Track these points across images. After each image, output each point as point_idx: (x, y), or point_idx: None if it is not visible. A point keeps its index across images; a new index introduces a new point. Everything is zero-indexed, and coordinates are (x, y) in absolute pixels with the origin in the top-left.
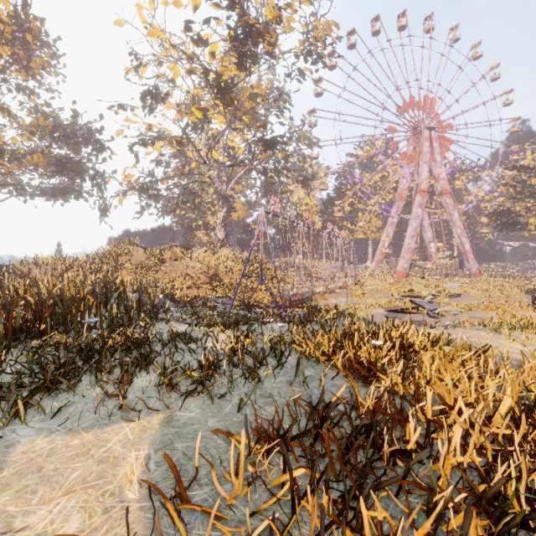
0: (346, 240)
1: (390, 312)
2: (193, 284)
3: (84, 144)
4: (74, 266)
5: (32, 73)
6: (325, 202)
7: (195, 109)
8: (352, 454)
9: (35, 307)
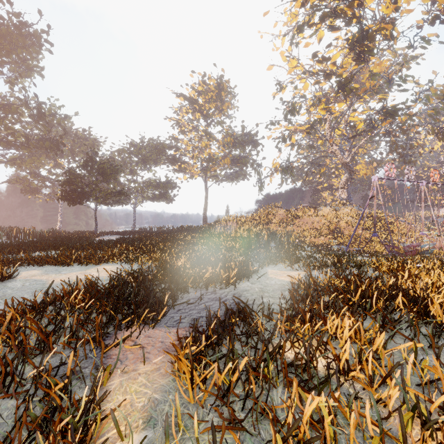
0: None
1: None
2: (319, 234)
3: (247, 145)
4: (246, 222)
5: (223, 112)
6: None
7: (320, 110)
8: (362, 279)
9: (249, 240)
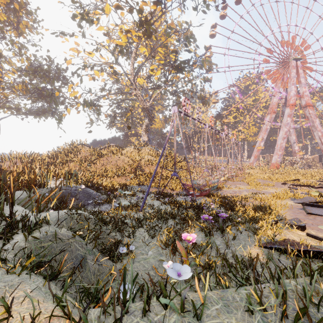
0: (236, 141)
1: (307, 206)
2: (122, 173)
3: (56, 80)
4: (37, 160)
5: (20, 31)
6: (216, 116)
7: (120, 32)
8: None
9: None
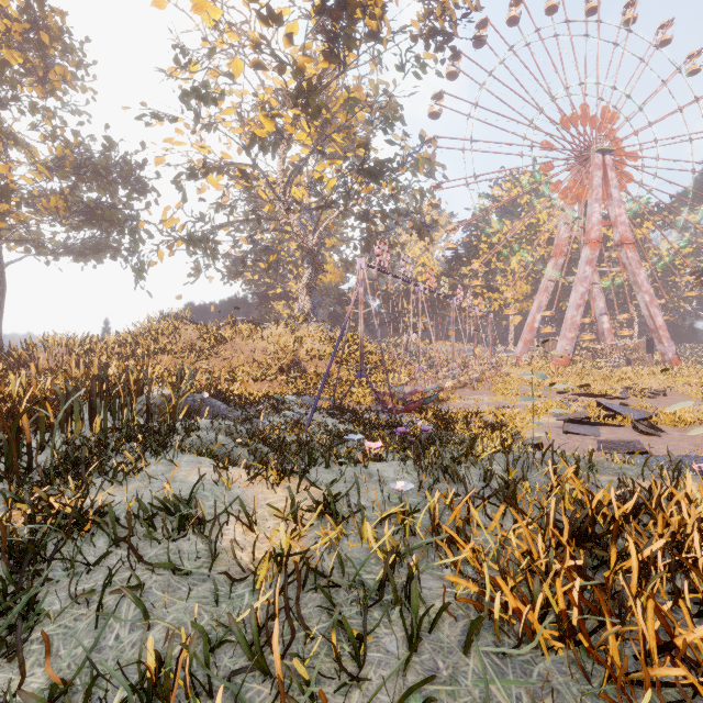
0: (483, 312)
1: (570, 424)
2: (263, 374)
3: (121, 184)
4: (97, 349)
5: (50, 87)
6: (450, 260)
7: (263, 117)
8: None
9: None
